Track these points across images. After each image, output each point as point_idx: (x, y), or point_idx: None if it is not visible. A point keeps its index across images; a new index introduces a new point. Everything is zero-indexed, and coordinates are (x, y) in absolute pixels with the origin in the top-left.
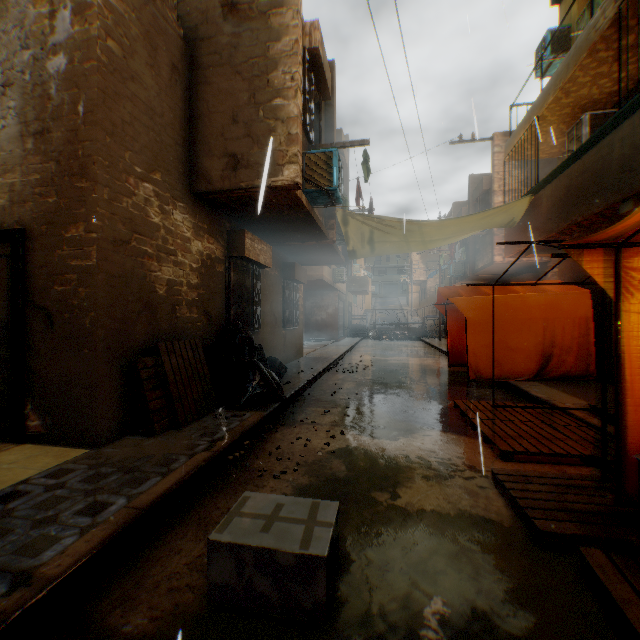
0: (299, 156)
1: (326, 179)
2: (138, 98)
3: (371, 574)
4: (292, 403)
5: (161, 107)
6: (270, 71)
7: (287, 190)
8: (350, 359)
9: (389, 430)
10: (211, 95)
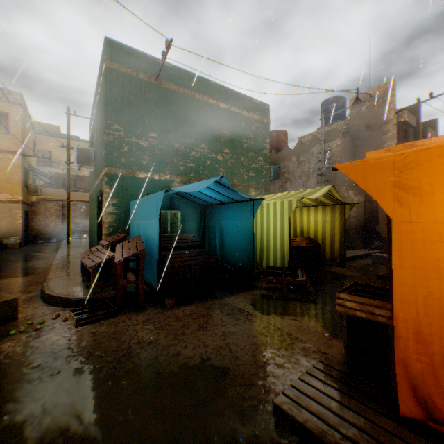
0: None
1: None
2: None
3: None
4: None
5: None
6: (382, 144)
7: None
8: None
9: None
10: (360, 154)
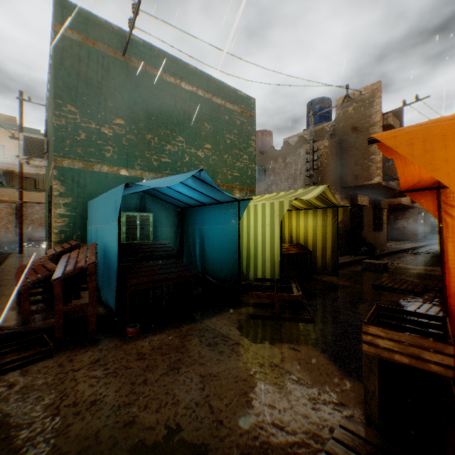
0: (380, 173)
1: (393, 174)
2: (329, 169)
3: (393, 273)
4: (377, 258)
5: (333, 167)
6: (369, 147)
7: (375, 184)
8: (419, 250)
9: (417, 265)
10: (347, 157)
